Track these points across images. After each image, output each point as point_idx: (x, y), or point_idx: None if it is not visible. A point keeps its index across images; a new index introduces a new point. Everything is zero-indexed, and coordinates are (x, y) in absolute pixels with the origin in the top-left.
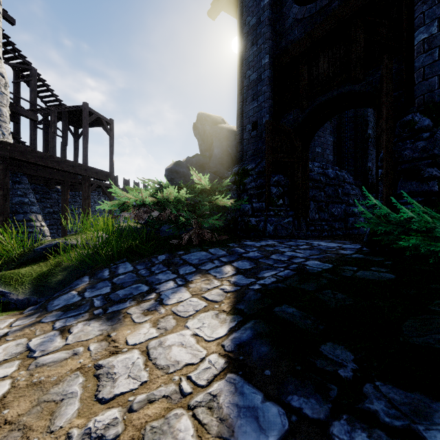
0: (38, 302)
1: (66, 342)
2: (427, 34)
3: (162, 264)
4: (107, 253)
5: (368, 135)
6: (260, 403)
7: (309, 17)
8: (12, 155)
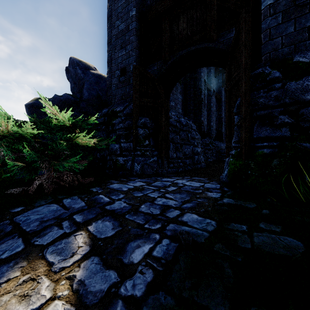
0: None
1: None
2: (273, 0)
3: None
4: None
5: (201, 98)
6: None
7: None
8: None
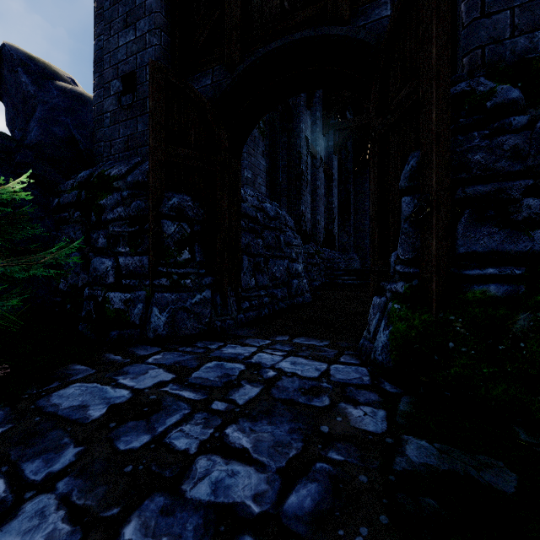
0: None
1: None
2: None
3: None
4: None
5: (301, 170)
6: None
7: None
8: None
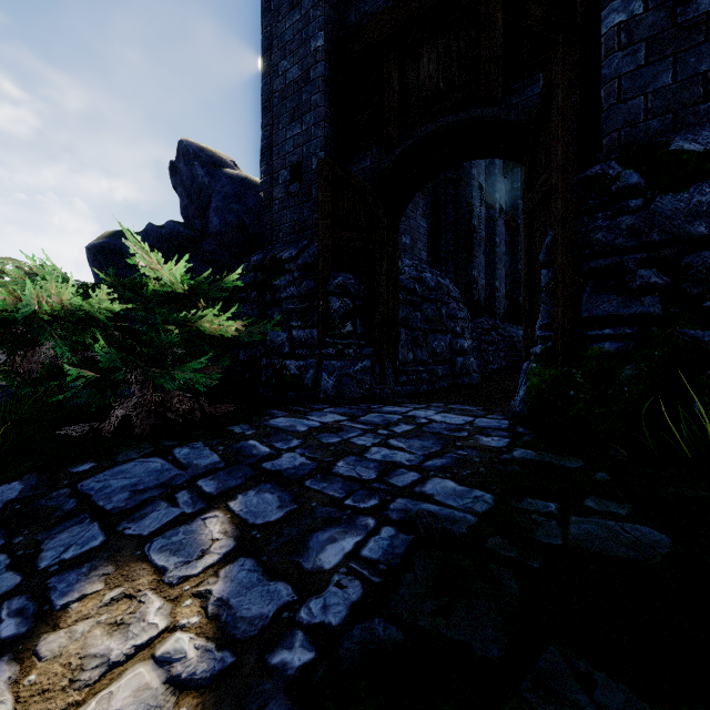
0: None
1: None
2: (626, 15)
3: None
4: None
5: (472, 227)
6: None
7: None
8: None
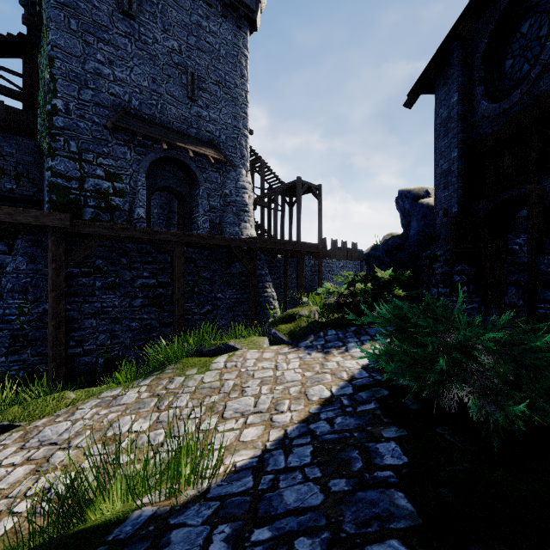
0: (293, 344)
1: (311, 357)
2: None
3: (352, 333)
4: (321, 321)
5: None
6: (364, 373)
7: (494, 115)
8: (259, 245)
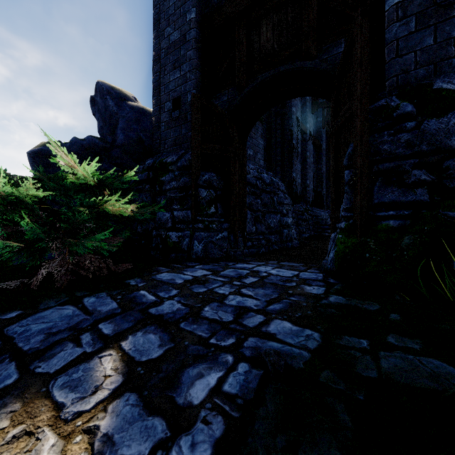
0: None
1: None
2: None
3: None
4: None
5: (292, 145)
6: None
7: None
8: None
